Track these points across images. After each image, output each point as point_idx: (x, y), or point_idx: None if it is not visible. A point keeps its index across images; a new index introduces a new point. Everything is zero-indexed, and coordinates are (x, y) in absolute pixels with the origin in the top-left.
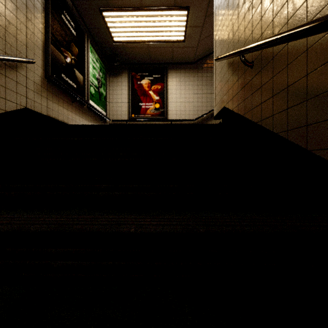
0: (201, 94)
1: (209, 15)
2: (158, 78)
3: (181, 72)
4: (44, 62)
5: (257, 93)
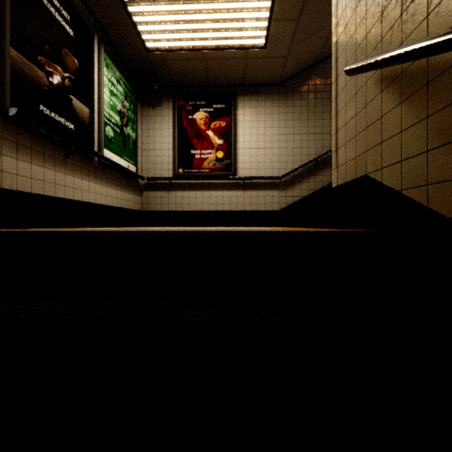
0: (291, 135)
1: None
2: (221, 110)
3: (258, 99)
4: None
5: None
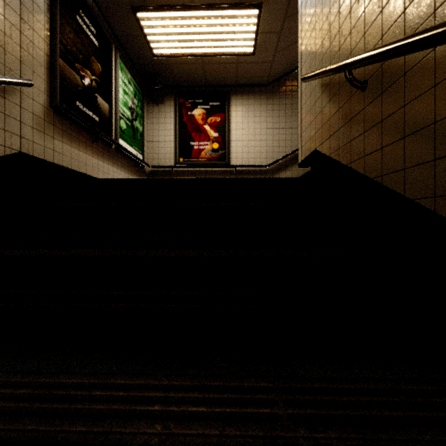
0: (277, 129)
1: (290, 16)
2: (216, 107)
3: (249, 98)
4: (49, 84)
5: (374, 131)
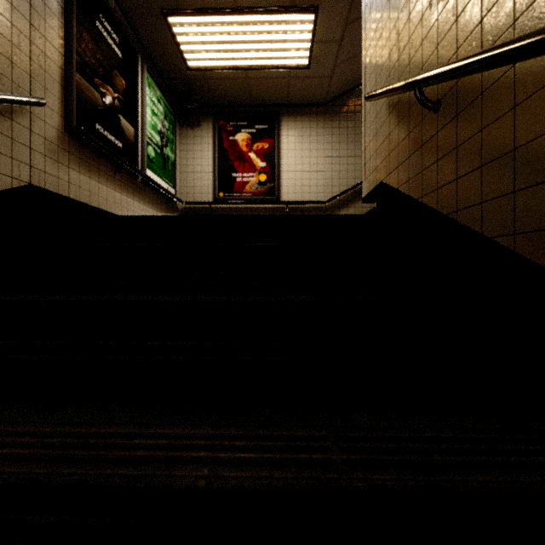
0: (337, 158)
1: (352, 21)
2: (263, 131)
3: (303, 120)
4: (63, 103)
5: (448, 160)
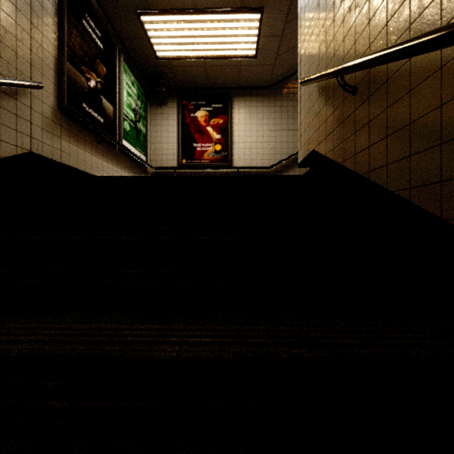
0: (279, 131)
1: (291, 20)
2: (219, 109)
3: (251, 100)
4: (57, 86)
5: (363, 132)
